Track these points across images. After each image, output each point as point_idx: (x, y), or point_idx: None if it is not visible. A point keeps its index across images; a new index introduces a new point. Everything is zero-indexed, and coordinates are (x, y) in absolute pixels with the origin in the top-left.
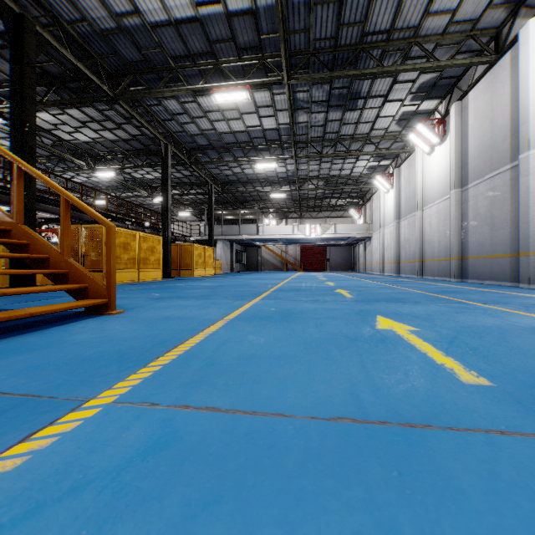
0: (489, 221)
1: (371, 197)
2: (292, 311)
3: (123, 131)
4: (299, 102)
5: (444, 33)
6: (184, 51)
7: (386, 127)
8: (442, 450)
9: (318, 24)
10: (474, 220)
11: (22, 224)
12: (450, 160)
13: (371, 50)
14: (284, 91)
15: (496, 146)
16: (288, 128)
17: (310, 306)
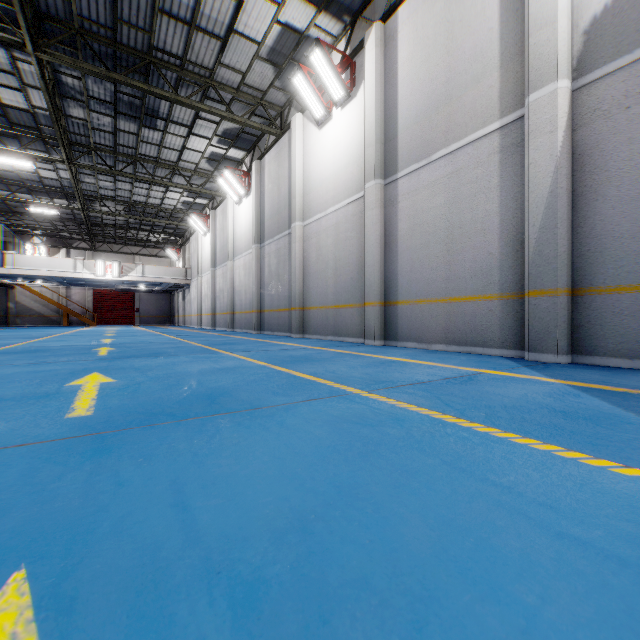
0: (277, 278)
1: (190, 238)
2: None
3: None
4: (68, 88)
5: (238, 89)
6: None
7: (197, 162)
8: None
9: None
10: (268, 276)
11: None
12: (253, 216)
13: (164, 69)
14: None
15: (281, 212)
16: None
17: (14, 370)
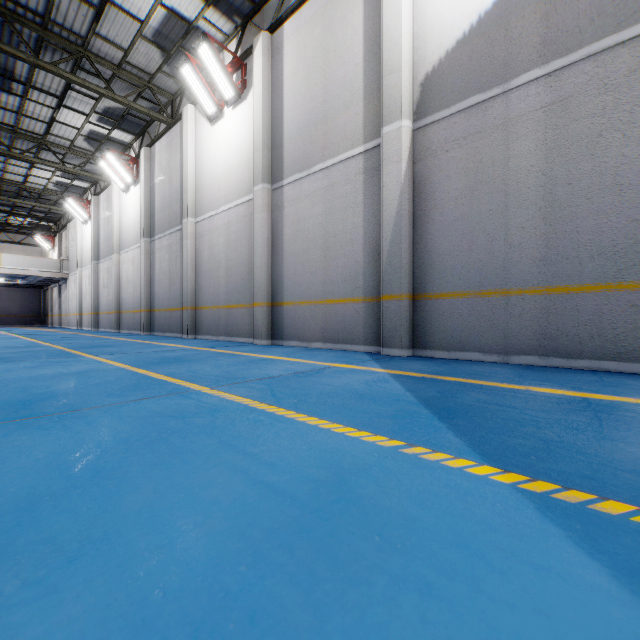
0: (169, 276)
1: (67, 224)
2: None
3: None
4: None
5: (120, 67)
6: None
7: (72, 139)
8: None
9: None
10: (159, 273)
11: None
12: (141, 206)
13: (20, 24)
14: None
15: (173, 206)
16: None
17: None
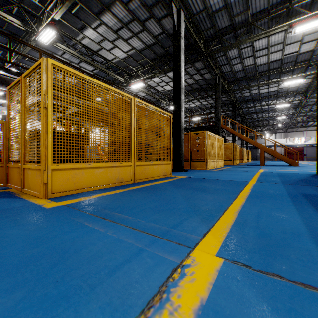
0: None
1: None
2: None
3: (224, 113)
4: None
5: None
6: (267, 95)
7: None
8: None
9: None
10: None
11: None
12: None
13: None
14: (300, 96)
15: None
16: (296, 103)
17: None
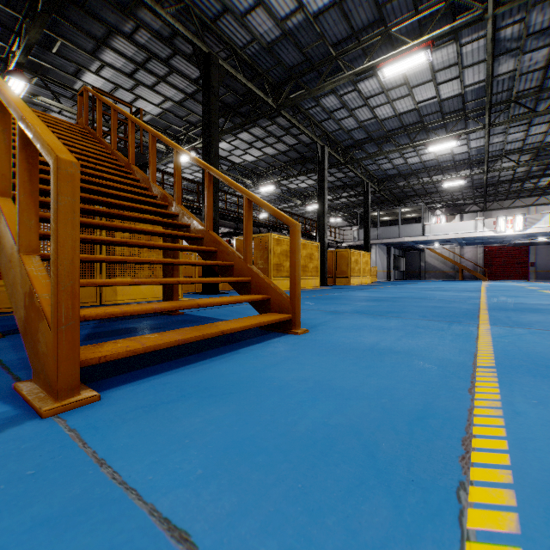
0: None
1: None
2: None
3: (282, 144)
4: (503, 43)
5: None
6: (347, 32)
7: None
8: None
9: None
10: None
11: (210, 231)
12: None
13: None
14: (479, 35)
15: None
16: (479, 88)
17: None
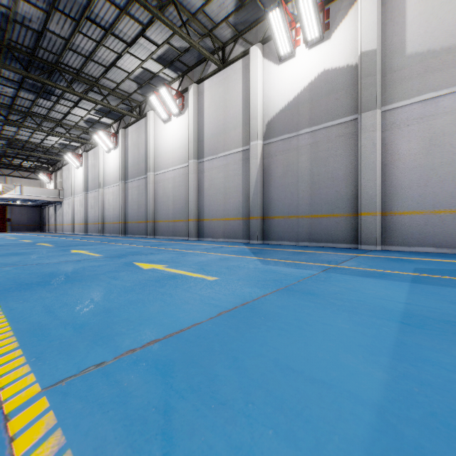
0: (137, 203)
1: (62, 167)
2: (18, 252)
3: None
4: None
5: (114, 90)
6: None
7: (76, 121)
8: (87, 260)
9: (16, 33)
10: (131, 201)
11: None
12: (120, 163)
13: (65, 72)
14: None
15: (140, 164)
16: None
17: (28, 250)
